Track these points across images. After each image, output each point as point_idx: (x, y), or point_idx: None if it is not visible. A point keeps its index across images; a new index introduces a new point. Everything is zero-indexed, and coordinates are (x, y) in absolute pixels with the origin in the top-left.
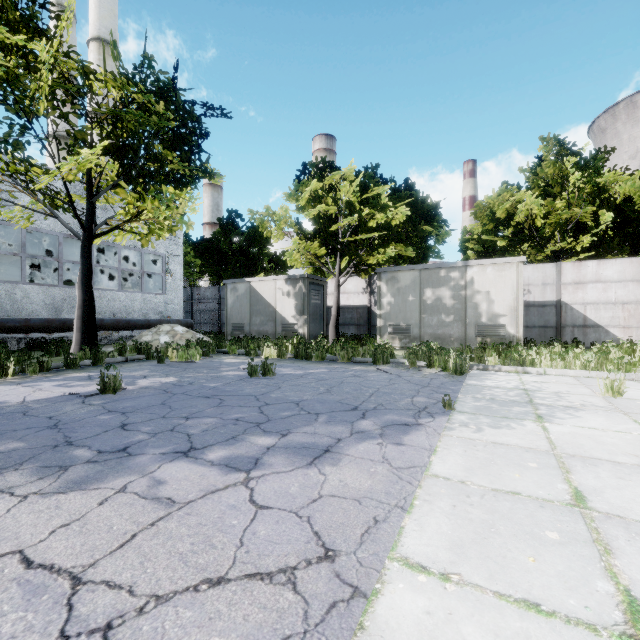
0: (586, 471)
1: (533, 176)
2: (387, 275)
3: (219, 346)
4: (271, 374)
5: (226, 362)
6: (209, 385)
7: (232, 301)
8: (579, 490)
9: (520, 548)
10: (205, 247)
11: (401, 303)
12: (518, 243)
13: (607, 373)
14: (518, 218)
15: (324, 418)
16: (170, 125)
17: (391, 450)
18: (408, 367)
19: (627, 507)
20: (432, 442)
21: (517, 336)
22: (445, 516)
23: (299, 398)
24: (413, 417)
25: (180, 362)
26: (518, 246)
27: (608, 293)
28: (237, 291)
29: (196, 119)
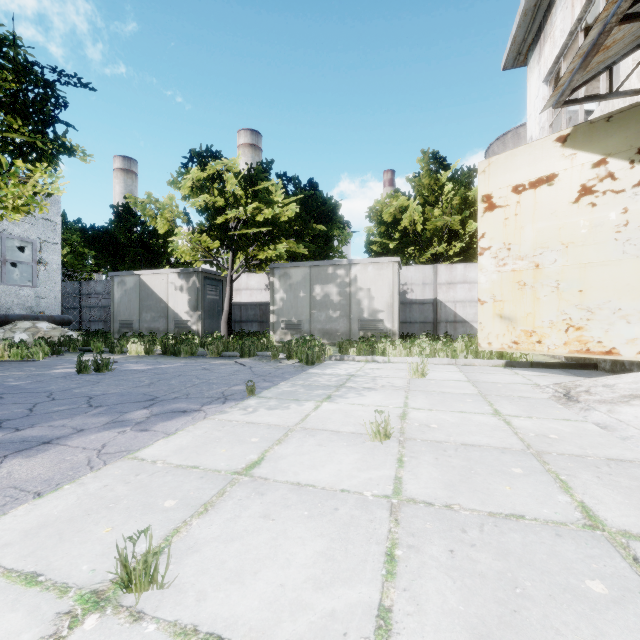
0: (297, 441)
1: (418, 186)
2: (280, 271)
3: (87, 344)
4: (105, 370)
5: (75, 360)
6: (11, 383)
7: (119, 296)
8: (264, 459)
9: (113, 520)
10: (95, 236)
11: (293, 299)
12: (405, 246)
13: (436, 359)
14: (405, 223)
15: (99, 410)
16: (5, 86)
17: (125, 437)
18: (272, 360)
19: (286, 470)
20: (184, 426)
21: (393, 330)
22: (78, 497)
23: (103, 392)
24: (202, 404)
25: (12, 361)
26: (406, 249)
27: (472, 293)
28: (125, 285)
29: (48, 85)
